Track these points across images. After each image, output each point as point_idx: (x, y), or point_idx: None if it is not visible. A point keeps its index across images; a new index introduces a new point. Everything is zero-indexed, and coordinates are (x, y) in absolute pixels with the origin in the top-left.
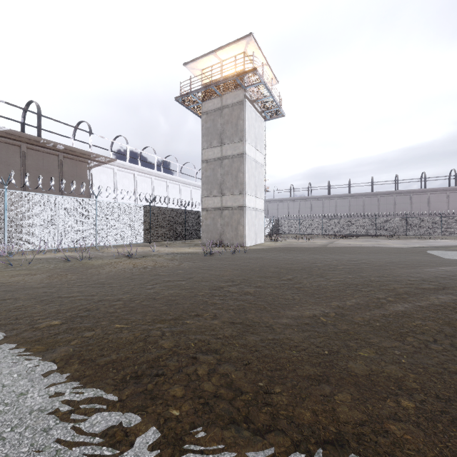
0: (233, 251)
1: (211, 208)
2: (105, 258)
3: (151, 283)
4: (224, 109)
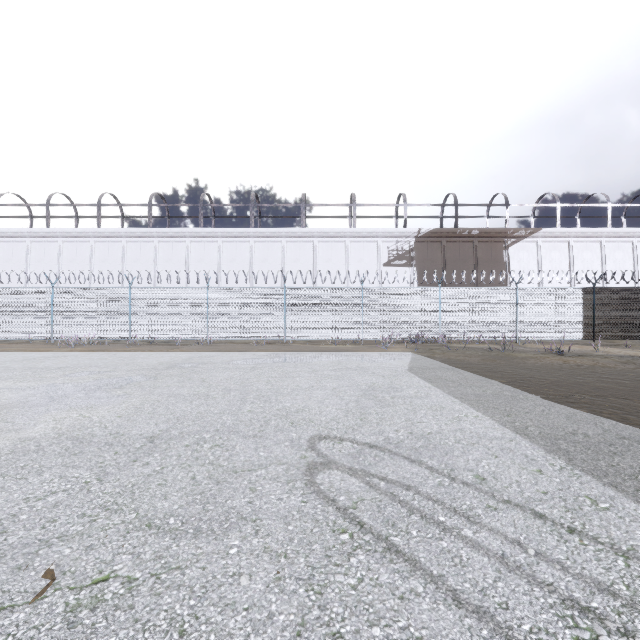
0: None
1: None
2: (528, 352)
3: (581, 376)
4: None
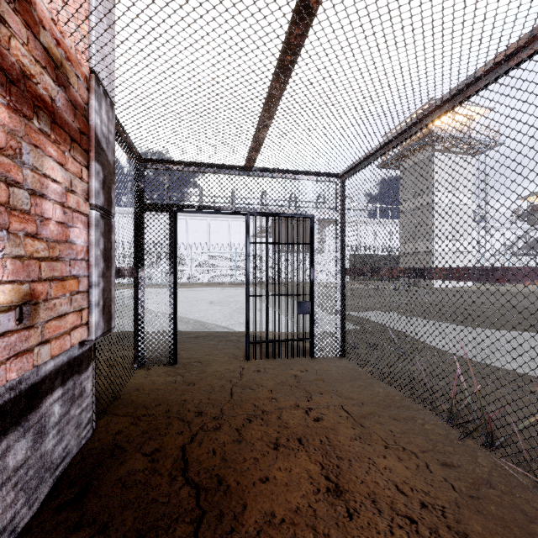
0: (395, 288)
1: (406, 253)
2: None
3: None
4: (416, 165)
